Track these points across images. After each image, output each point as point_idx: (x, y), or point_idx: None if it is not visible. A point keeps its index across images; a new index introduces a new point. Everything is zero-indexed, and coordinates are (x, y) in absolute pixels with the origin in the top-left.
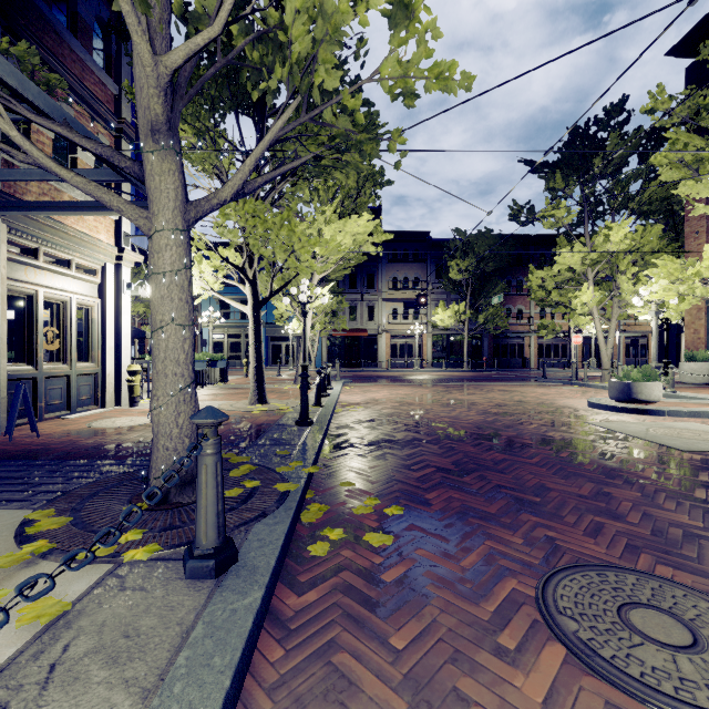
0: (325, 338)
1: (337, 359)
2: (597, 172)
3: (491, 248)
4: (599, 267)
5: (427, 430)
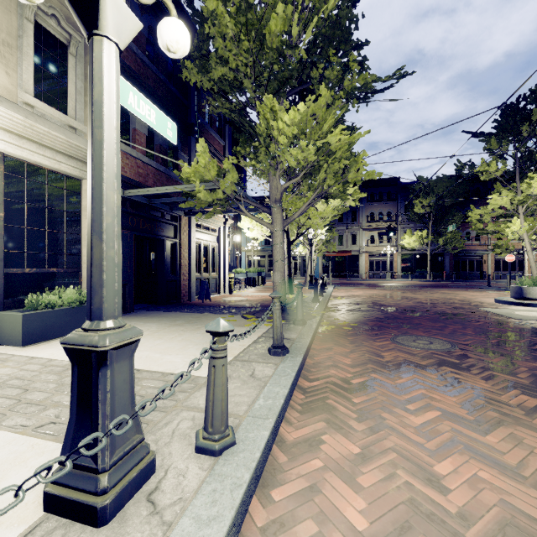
0: (320, 257)
1: (329, 272)
2: (526, 135)
3: (434, 199)
4: (530, 204)
5: (378, 307)
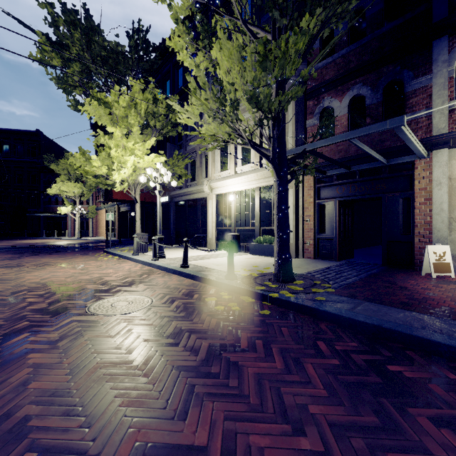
0: None
1: None
2: None
3: None
4: None
5: None
